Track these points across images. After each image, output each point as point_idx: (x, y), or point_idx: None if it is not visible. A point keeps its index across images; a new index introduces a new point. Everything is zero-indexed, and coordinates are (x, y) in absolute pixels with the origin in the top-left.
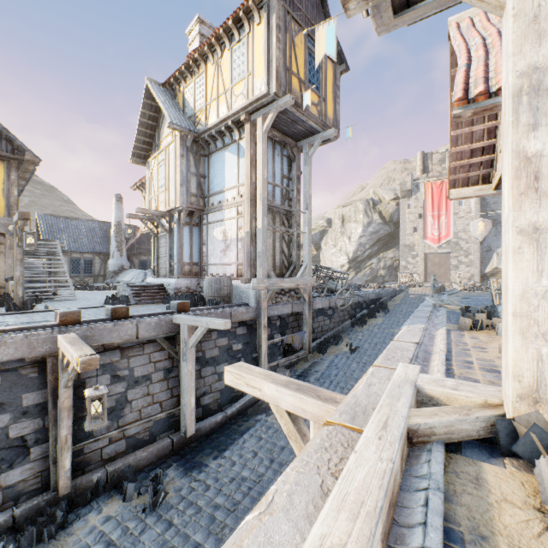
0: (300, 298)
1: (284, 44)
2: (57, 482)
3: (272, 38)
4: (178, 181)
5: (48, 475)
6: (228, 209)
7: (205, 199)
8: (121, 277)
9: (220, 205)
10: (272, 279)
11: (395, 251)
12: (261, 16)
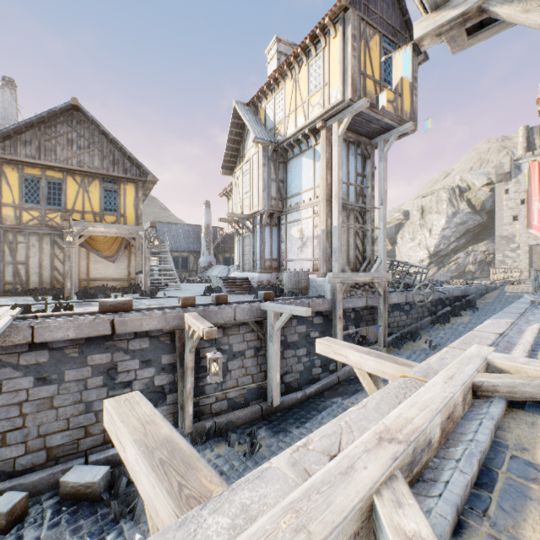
0: (375, 292)
1: (359, 51)
2: (184, 422)
3: (347, 48)
4: (261, 188)
5: (177, 417)
6: (304, 209)
7: (284, 201)
8: (209, 272)
9: (297, 206)
10: (347, 273)
11: (488, 243)
12: (336, 30)
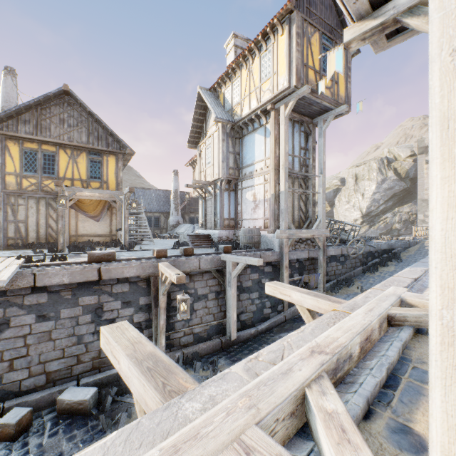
0: (315, 246)
1: (302, 46)
2: None
3: (292, 43)
4: (220, 159)
5: None
6: (257, 177)
7: (240, 170)
8: (177, 230)
9: (251, 174)
10: (292, 230)
11: (411, 205)
12: (283, 28)
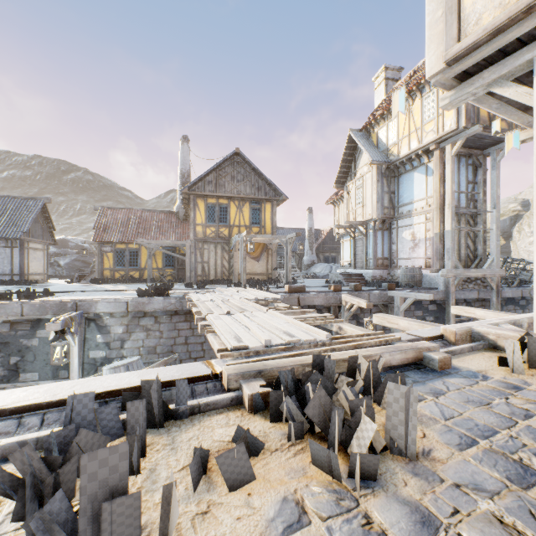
0: (487, 286)
1: None
2: None
3: None
4: (375, 200)
5: None
6: (416, 216)
7: (394, 209)
8: (313, 269)
9: (409, 213)
10: (459, 269)
11: None
12: None
